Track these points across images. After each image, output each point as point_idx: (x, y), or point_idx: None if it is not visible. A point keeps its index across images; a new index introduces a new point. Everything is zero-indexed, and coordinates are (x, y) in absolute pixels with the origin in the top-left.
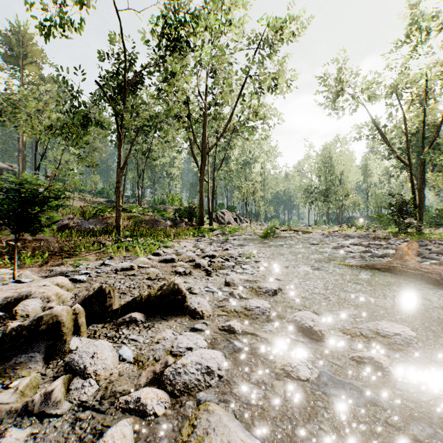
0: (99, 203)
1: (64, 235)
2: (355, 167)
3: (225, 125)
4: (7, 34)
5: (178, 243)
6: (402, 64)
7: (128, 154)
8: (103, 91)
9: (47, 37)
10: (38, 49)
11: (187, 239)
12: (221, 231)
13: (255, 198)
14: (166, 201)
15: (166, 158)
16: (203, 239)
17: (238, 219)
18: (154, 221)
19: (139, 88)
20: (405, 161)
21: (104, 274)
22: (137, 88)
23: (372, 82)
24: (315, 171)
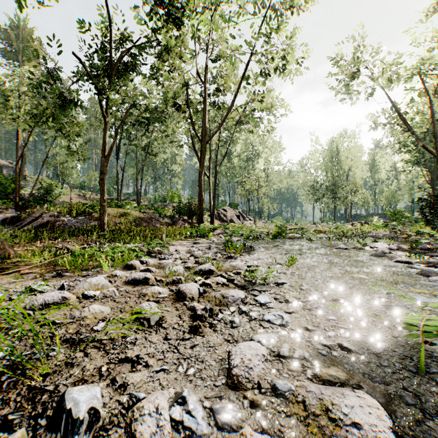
0: (98, 200)
1: (29, 236)
2: (363, 163)
3: (228, 110)
4: (6, 29)
5: (167, 247)
6: (431, 38)
7: (114, 140)
8: (83, 65)
9: (19, 4)
10: (38, 44)
11: (183, 241)
12: (223, 230)
13: (259, 195)
14: (167, 198)
15: (167, 154)
16: (201, 240)
17: (241, 217)
18: (149, 219)
19: (131, 70)
20: (431, 151)
21: (0, 319)
22: (129, 71)
23: (391, 64)
24: (322, 166)
